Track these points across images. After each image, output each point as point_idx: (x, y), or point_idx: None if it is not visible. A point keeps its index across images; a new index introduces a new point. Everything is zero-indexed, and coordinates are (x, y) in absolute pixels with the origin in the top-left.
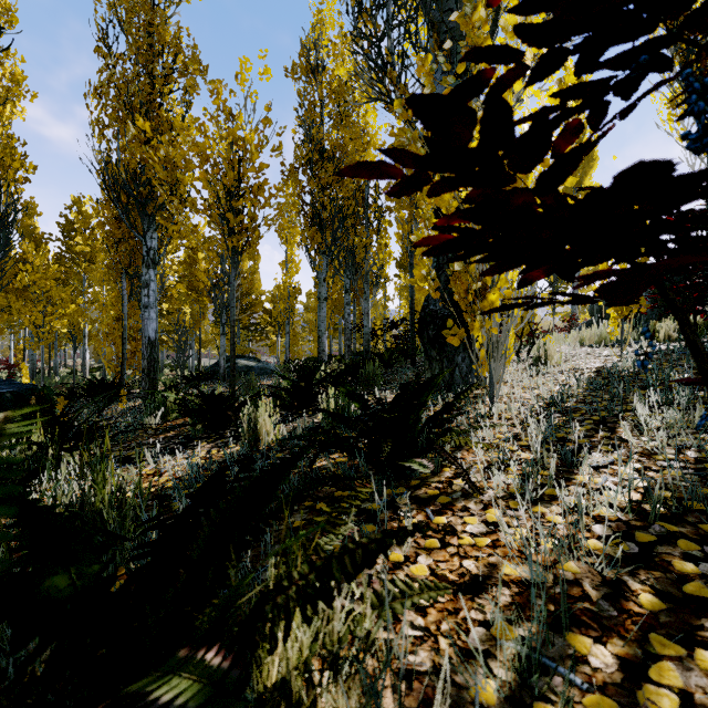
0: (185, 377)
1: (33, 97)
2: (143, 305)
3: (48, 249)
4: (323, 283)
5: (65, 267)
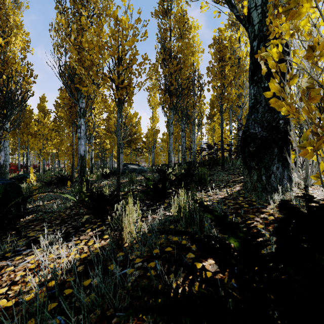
0: (102, 174)
1: (27, 35)
2: (78, 137)
3: (50, 116)
4: (171, 125)
5: (57, 124)
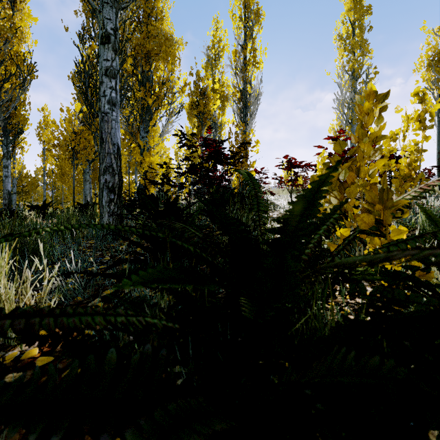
0: None
1: None
2: (4, 176)
3: None
4: (87, 174)
5: None
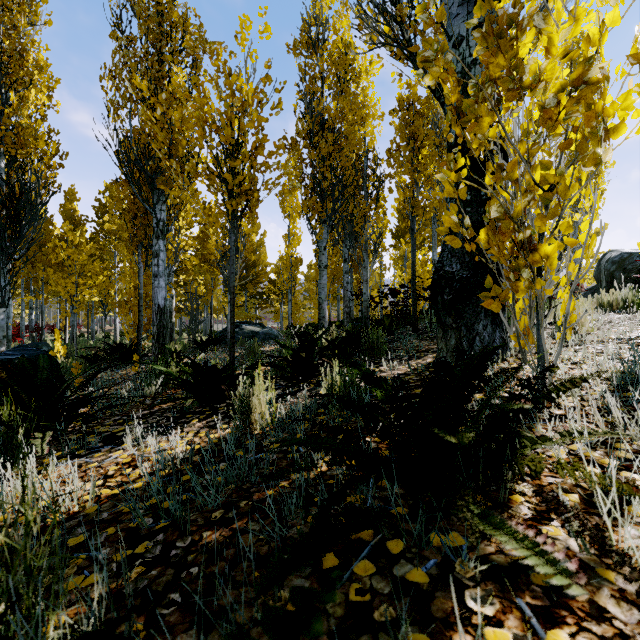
0: (195, 342)
1: (57, 83)
2: (153, 274)
3: (85, 229)
4: (323, 252)
5: (99, 244)
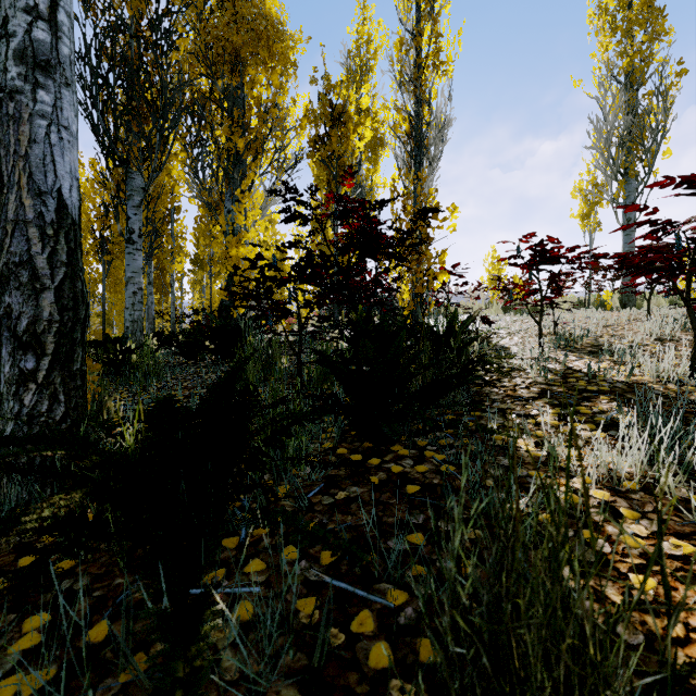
0: None
1: None
2: None
3: None
4: None
5: None
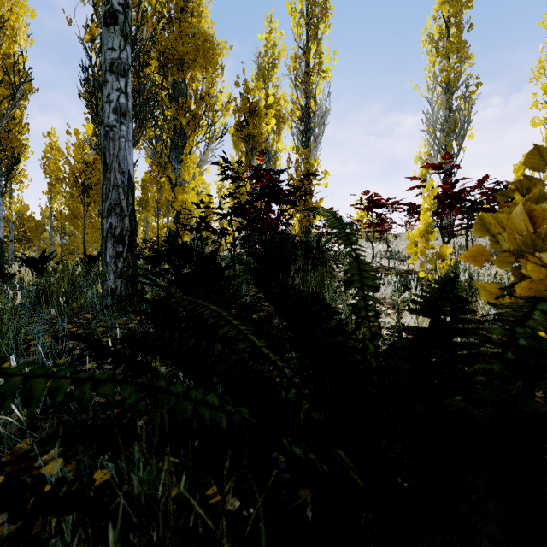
0: None
1: None
2: None
3: None
4: None
5: None
